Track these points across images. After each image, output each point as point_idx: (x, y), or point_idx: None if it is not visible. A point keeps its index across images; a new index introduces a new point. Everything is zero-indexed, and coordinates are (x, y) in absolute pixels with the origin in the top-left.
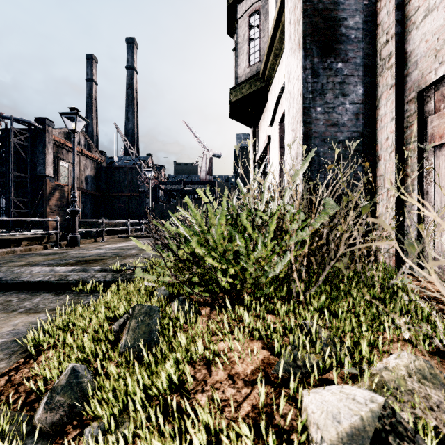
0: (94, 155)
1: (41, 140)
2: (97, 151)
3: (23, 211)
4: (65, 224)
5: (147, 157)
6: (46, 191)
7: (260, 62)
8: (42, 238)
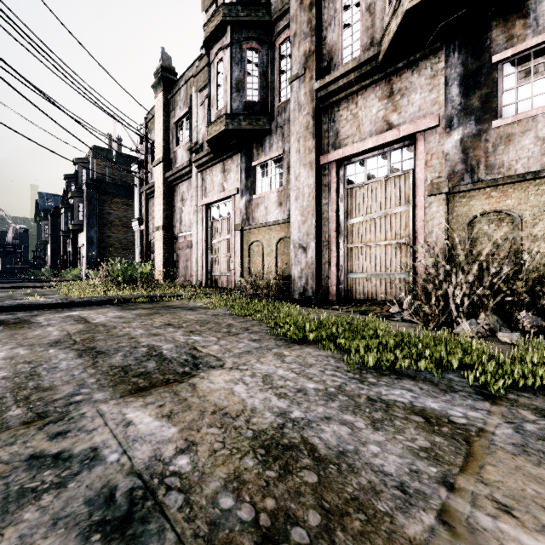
0: None
1: None
2: None
3: None
4: None
5: None
6: None
7: (48, 237)
8: None
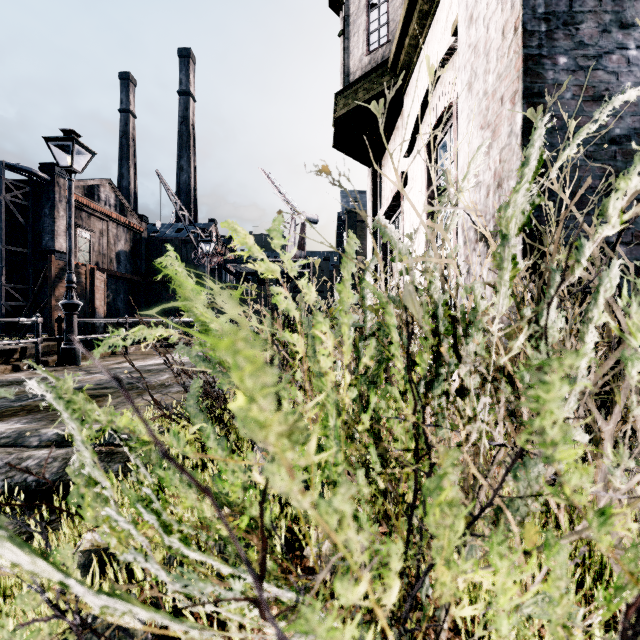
0: (130, 221)
1: (48, 197)
2: (135, 216)
3: (21, 303)
4: (81, 325)
5: (208, 224)
6: (50, 274)
7: (388, 44)
8: (9, 353)
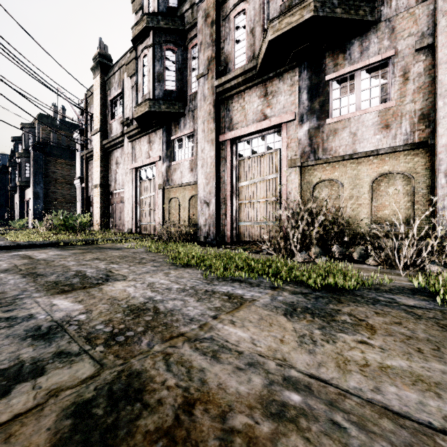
0: None
1: None
2: None
3: None
4: None
5: None
6: None
7: None
8: None
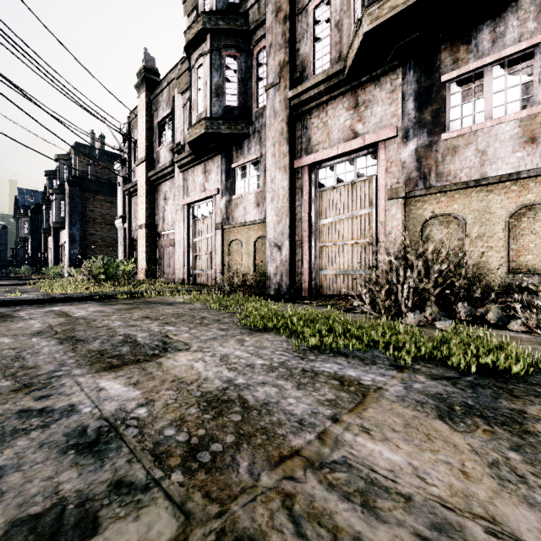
0: None
1: None
2: None
3: None
4: None
5: None
6: None
7: (28, 234)
8: None
